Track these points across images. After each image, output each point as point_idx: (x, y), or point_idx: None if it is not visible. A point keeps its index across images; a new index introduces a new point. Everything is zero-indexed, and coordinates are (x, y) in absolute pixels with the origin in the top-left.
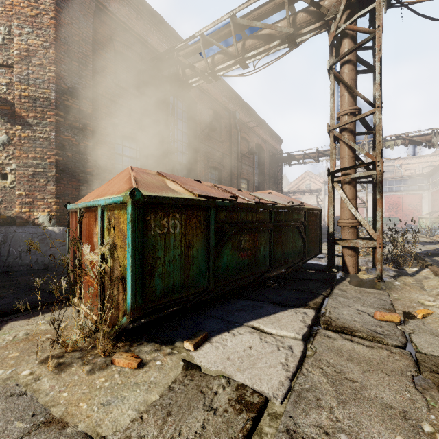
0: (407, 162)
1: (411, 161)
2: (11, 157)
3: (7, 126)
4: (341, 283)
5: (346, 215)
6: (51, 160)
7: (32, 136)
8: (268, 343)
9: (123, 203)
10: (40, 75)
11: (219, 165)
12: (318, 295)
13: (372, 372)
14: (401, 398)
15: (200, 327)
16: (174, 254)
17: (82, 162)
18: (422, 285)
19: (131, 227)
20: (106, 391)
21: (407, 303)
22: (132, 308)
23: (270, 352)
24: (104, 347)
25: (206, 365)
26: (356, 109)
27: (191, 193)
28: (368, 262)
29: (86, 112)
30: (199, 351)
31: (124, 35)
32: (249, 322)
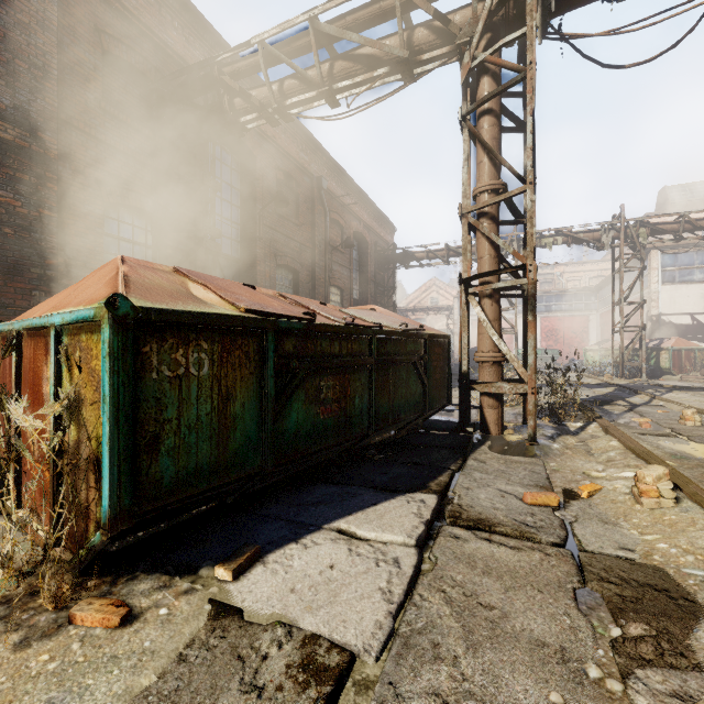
0: (570, 270)
1: (576, 268)
2: None
3: None
4: (478, 450)
5: (485, 346)
6: None
7: None
8: (362, 556)
9: (95, 321)
10: None
11: (294, 263)
12: (444, 470)
13: (519, 590)
14: (558, 627)
15: (248, 537)
16: (199, 413)
17: (37, 247)
18: (589, 447)
19: (109, 365)
20: (50, 680)
21: (569, 476)
22: (112, 515)
23: (364, 571)
24: (55, 592)
25: (252, 605)
26: (500, 184)
27: (232, 305)
28: (517, 415)
29: (45, 155)
30: (243, 581)
31: (122, 26)
32: (332, 523)
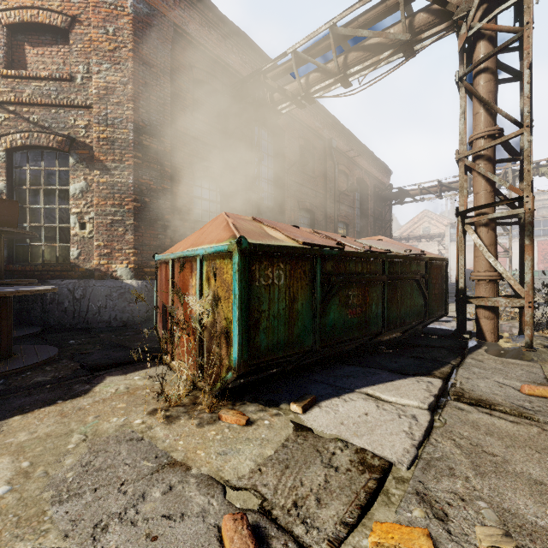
0: None
1: None
2: (89, 205)
3: (86, 172)
4: (475, 352)
5: (481, 266)
6: (129, 206)
7: (110, 181)
8: (387, 411)
9: (227, 252)
10: (118, 114)
11: (311, 206)
12: (445, 364)
13: (518, 448)
14: None
15: (305, 391)
16: (278, 308)
17: (160, 208)
18: None
19: (238, 277)
20: (220, 443)
21: None
22: (239, 362)
23: (390, 419)
24: (209, 403)
25: (317, 428)
26: (495, 130)
27: (293, 240)
28: (513, 328)
29: (164, 151)
30: (308, 414)
31: (203, 60)
32: (361, 389)
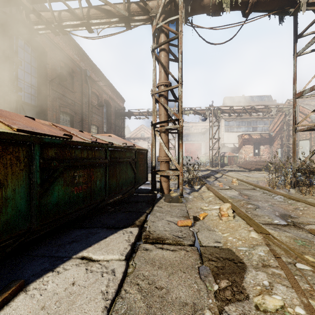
0: (195, 125)
1: (197, 124)
2: None
3: None
4: (159, 201)
5: (162, 154)
6: None
7: None
8: (93, 272)
9: None
10: None
11: (70, 111)
12: (143, 213)
13: (175, 274)
14: (192, 291)
15: (18, 274)
16: None
17: None
18: (202, 196)
19: None
20: None
21: (195, 210)
22: None
23: (93, 282)
24: None
25: None
26: (168, 83)
27: (7, 126)
28: (176, 184)
29: None
30: (6, 310)
31: None
32: (78, 253)
